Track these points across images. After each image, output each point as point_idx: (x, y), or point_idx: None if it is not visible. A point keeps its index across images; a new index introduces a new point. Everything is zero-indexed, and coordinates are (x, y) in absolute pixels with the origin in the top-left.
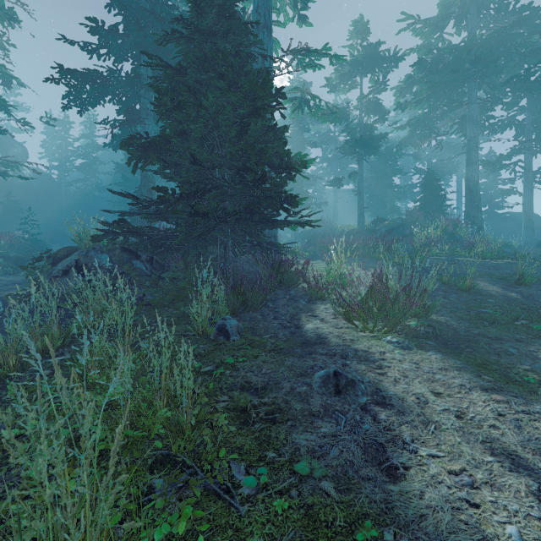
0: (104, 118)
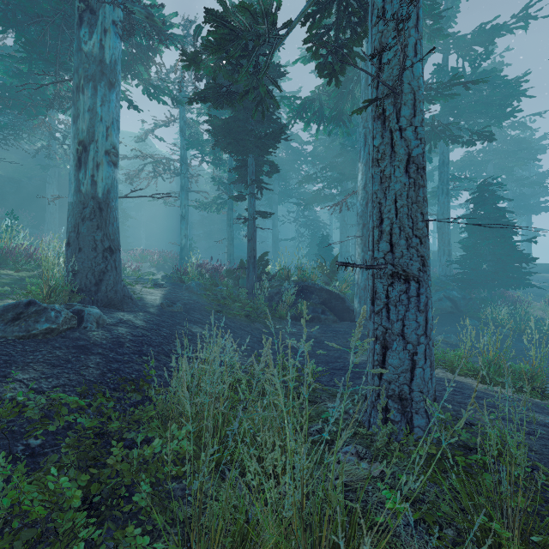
0: (317, 190)
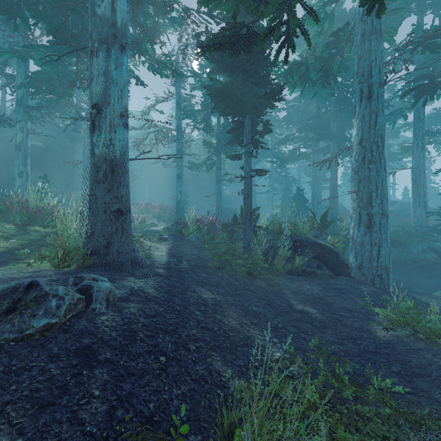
0: (294, 149)
